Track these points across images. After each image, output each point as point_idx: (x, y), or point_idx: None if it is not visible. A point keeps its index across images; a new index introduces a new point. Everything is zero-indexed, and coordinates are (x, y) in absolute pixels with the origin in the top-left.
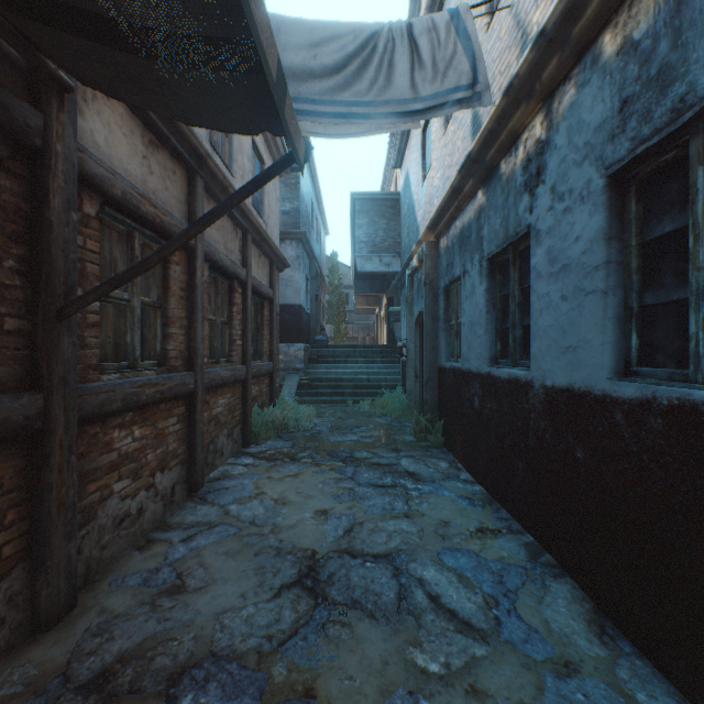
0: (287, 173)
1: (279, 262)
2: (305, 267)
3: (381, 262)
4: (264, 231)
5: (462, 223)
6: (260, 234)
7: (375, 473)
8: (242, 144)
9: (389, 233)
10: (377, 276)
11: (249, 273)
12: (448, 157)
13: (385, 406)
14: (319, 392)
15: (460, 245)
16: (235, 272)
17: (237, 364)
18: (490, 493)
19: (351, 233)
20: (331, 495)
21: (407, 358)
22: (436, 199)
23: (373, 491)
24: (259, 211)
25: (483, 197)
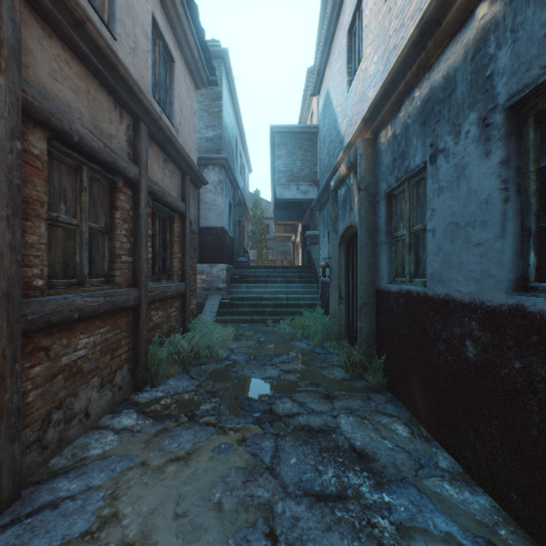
0: (204, 86)
1: (194, 176)
2: (228, 193)
3: (298, 190)
4: (166, 126)
5: (429, 86)
6: (161, 131)
7: (307, 454)
8: (133, 9)
9: (306, 164)
10: (294, 206)
11: (142, 172)
12: (395, 20)
13: (305, 327)
14: (240, 311)
15: (423, 120)
16: (115, 162)
17: (121, 287)
18: (521, 524)
19: (271, 168)
20: (233, 533)
21: (330, 278)
22: (371, 90)
23: (308, 514)
24: (167, 113)
25: (495, 5)
